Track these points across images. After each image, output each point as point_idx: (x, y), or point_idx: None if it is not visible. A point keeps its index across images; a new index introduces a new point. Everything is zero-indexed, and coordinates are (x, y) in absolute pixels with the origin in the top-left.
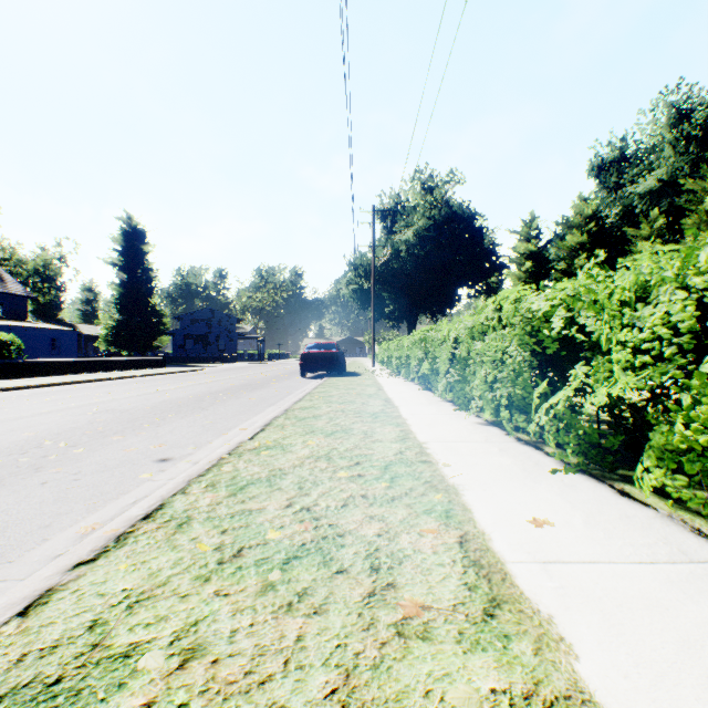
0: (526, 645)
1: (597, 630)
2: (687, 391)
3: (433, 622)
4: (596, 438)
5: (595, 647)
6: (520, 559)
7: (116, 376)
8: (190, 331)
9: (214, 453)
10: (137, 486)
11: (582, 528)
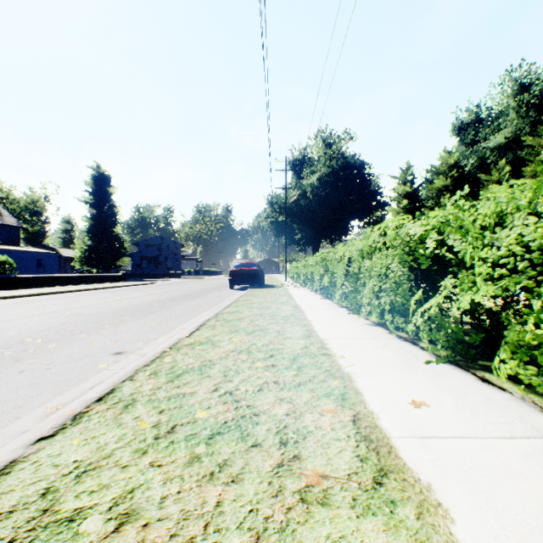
0: (409, 510)
1: (469, 496)
2: (538, 297)
3: (331, 489)
4: (462, 336)
5: (468, 512)
6: (402, 434)
7: (87, 288)
8: (145, 253)
9: (158, 347)
10: (96, 374)
11: (452, 408)
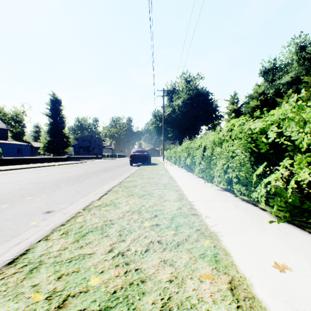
0: None
1: None
2: None
3: None
4: (298, 203)
5: None
6: (282, 309)
7: (44, 165)
8: (82, 145)
9: (75, 208)
10: (25, 230)
11: None
